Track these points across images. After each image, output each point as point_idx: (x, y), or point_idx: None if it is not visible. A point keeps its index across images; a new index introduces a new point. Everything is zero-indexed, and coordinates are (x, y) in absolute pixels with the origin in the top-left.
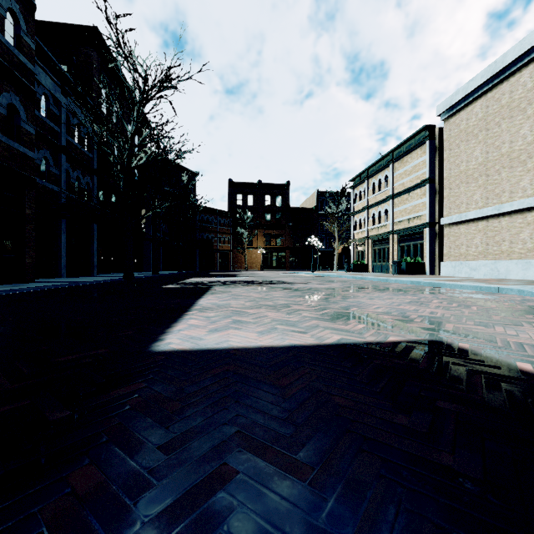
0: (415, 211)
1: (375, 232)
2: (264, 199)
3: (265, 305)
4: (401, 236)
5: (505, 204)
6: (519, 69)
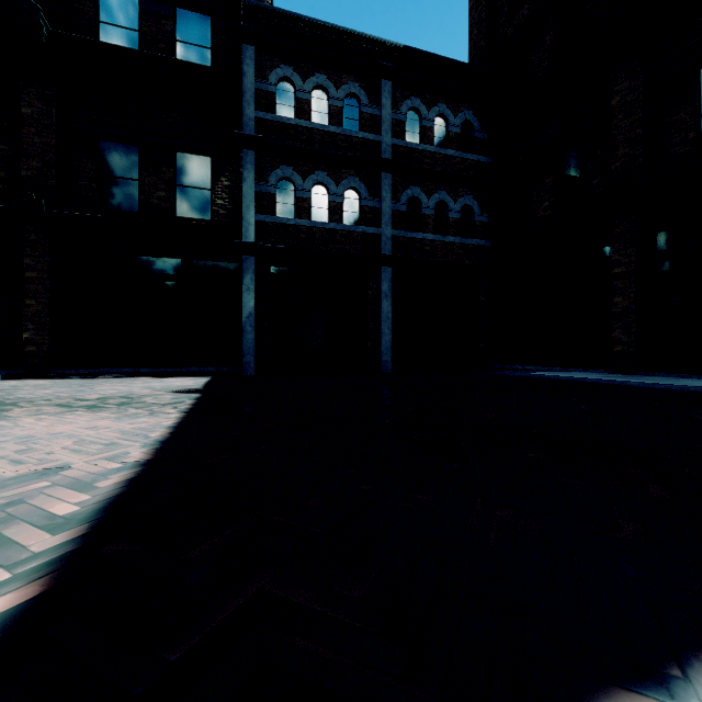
0: None
1: None
2: None
3: None
4: None
5: None
6: None
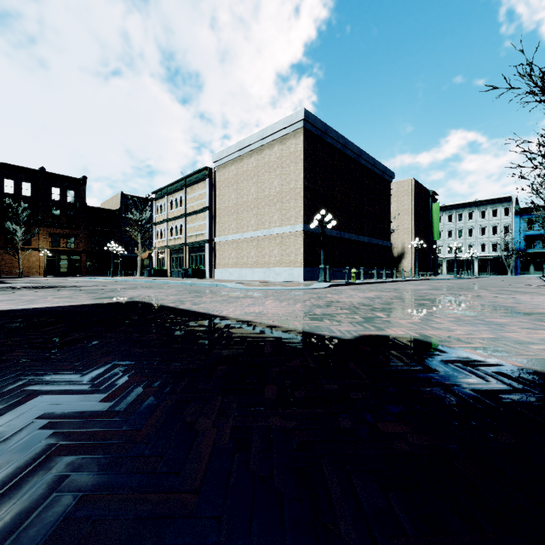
0: (200, 229)
1: (173, 242)
2: (49, 191)
3: (53, 297)
4: (192, 248)
5: (245, 233)
6: (251, 152)
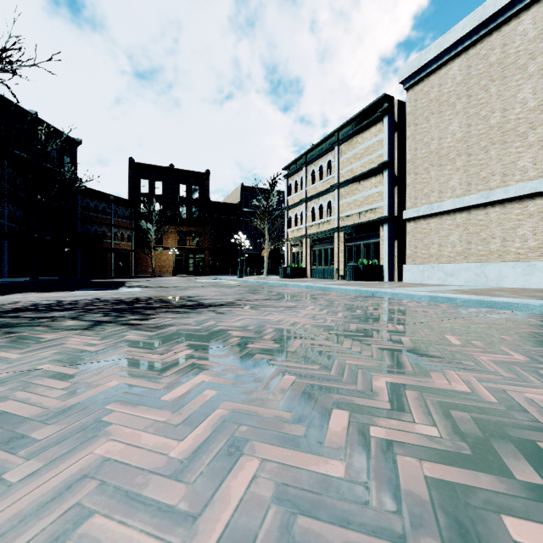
0: (368, 203)
1: (316, 229)
2: (177, 189)
3: None
4: (349, 234)
5: (496, 190)
6: (516, 14)
